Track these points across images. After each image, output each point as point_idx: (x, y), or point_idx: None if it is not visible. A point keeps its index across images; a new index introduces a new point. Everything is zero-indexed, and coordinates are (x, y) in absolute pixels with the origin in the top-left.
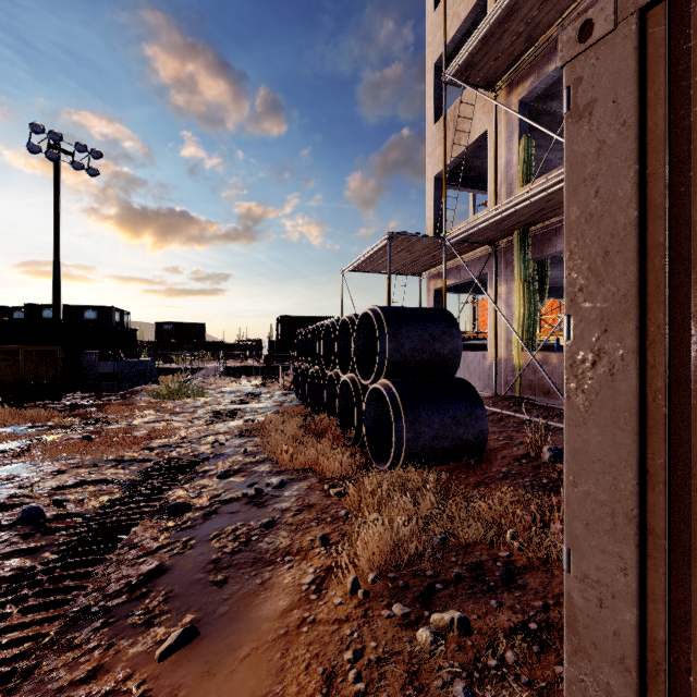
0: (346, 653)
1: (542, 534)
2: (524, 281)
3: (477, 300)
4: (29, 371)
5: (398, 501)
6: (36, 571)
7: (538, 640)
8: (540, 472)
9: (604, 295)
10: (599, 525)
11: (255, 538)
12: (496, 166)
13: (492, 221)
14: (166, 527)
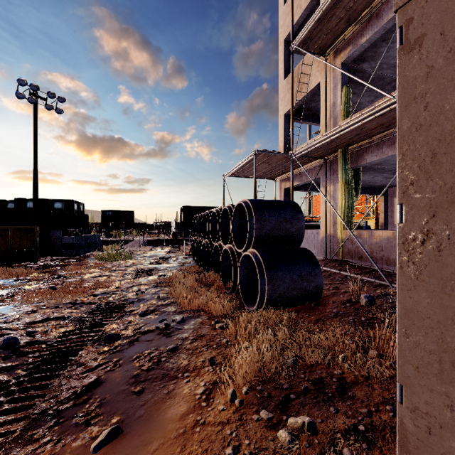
0: (227, 449)
1: (364, 357)
2: (345, 183)
3: (312, 195)
4: (16, 243)
5: (262, 333)
6: (10, 383)
7: (366, 439)
8: (359, 312)
9: (433, 188)
10: (428, 369)
11: (164, 359)
12: (326, 106)
13: (324, 142)
14: (102, 351)
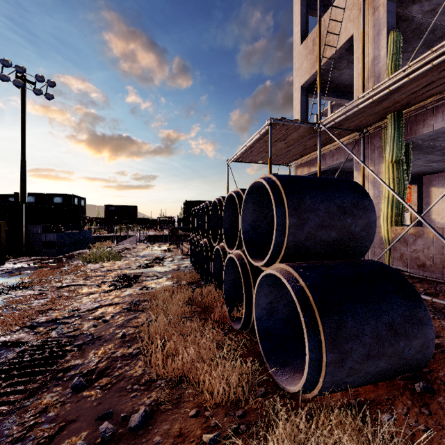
0: None
1: None
2: (394, 161)
3: None
4: None
5: None
6: None
7: None
8: None
9: None
10: None
11: None
12: (363, 61)
13: (376, 98)
14: None
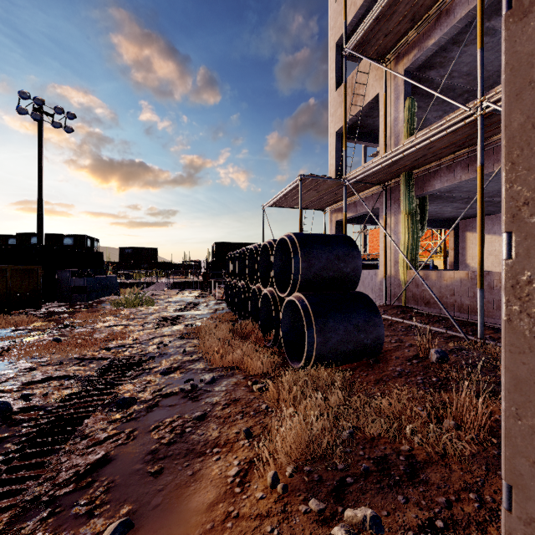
0: None
1: (438, 429)
2: (408, 214)
3: (367, 230)
4: (15, 286)
5: (310, 397)
6: None
7: None
8: (429, 371)
9: None
10: None
11: (188, 430)
12: (385, 122)
13: (384, 165)
14: (114, 419)
